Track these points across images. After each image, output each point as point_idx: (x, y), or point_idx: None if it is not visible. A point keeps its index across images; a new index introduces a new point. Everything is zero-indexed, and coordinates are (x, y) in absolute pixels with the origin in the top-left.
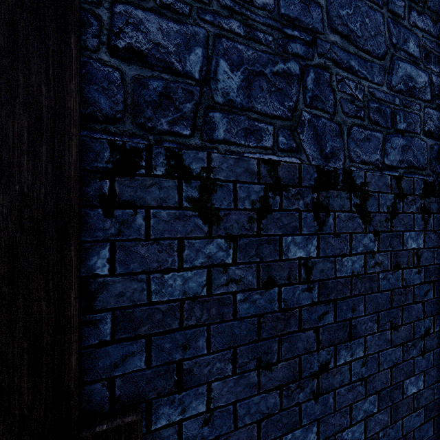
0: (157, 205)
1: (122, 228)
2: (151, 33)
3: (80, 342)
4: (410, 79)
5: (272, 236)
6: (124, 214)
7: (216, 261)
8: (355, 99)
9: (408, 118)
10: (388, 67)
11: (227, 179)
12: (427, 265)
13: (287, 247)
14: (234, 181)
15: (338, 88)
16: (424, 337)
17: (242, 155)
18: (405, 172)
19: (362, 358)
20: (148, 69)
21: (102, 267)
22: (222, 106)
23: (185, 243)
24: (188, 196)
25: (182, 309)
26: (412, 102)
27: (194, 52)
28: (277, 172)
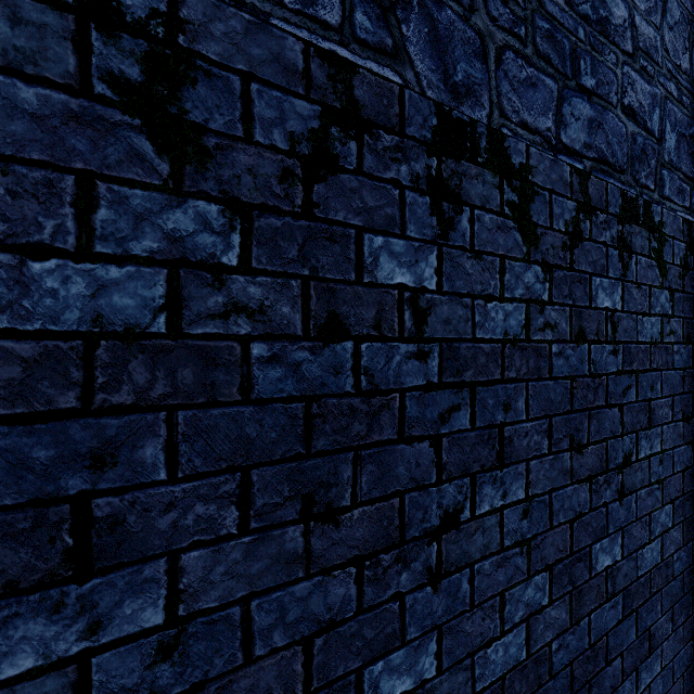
0: (5, 63)
1: None
2: None
3: None
4: (601, 3)
5: (340, 225)
6: None
7: (196, 255)
8: None
9: (598, 72)
10: None
11: (225, 62)
12: (627, 342)
13: (374, 258)
14: (245, 73)
15: None
16: (623, 468)
17: (265, 20)
18: (594, 169)
19: (523, 502)
20: None
21: None
22: None
23: (101, 190)
24: (110, 69)
25: (90, 361)
26: (604, 45)
27: None
28: (351, 88)
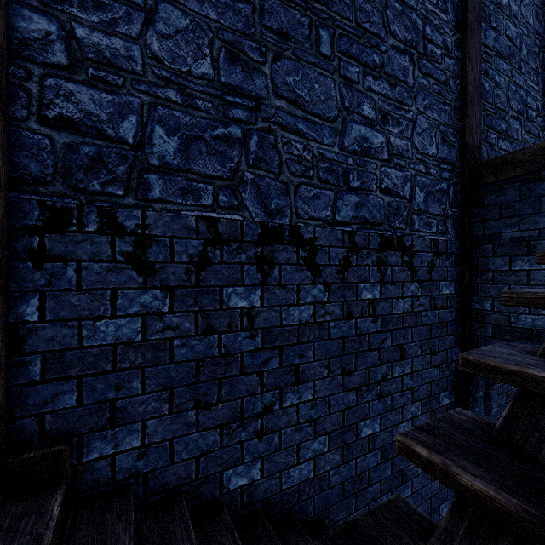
0: (89, 258)
1: (52, 279)
2: (83, 103)
3: (8, 380)
4: (364, 140)
5: (212, 287)
6: (55, 267)
7: (152, 310)
8: (303, 159)
9: (362, 177)
10: (340, 129)
11: (163, 234)
12: (384, 315)
13: (228, 297)
14: (171, 236)
15: (284, 150)
16: (381, 382)
17: (179, 213)
18: (360, 228)
19: (311, 401)
20: (80, 136)
21: (32, 314)
22: (158, 168)
23: (119, 293)
24: (122, 250)
25: (115, 353)
26: (367, 161)
27: (128, 120)
28: (217, 228)
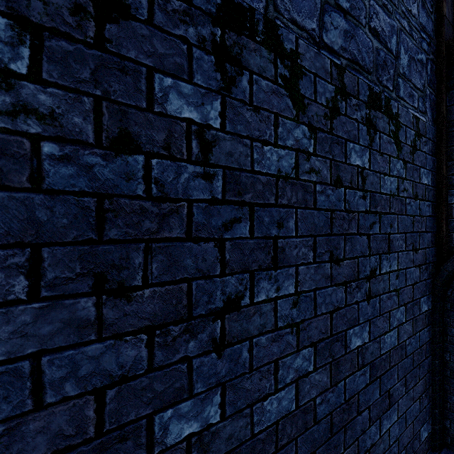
0: None
1: None
2: None
3: None
4: None
5: (132, 61)
6: None
7: None
8: None
9: None
10: None
11: None
12: (373, 192)
13: (164, 94)
14: None
15: None
16: (370, 278)
17: None
18: (349, 66)
19: (293, 296)
20: None
21: None
22: None
23: None
24: None
25: None
26: None
27: None
28: None
